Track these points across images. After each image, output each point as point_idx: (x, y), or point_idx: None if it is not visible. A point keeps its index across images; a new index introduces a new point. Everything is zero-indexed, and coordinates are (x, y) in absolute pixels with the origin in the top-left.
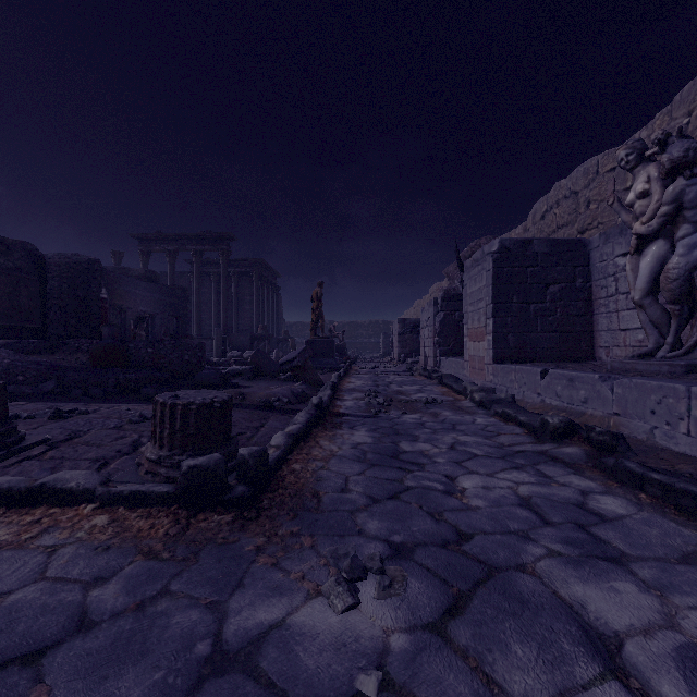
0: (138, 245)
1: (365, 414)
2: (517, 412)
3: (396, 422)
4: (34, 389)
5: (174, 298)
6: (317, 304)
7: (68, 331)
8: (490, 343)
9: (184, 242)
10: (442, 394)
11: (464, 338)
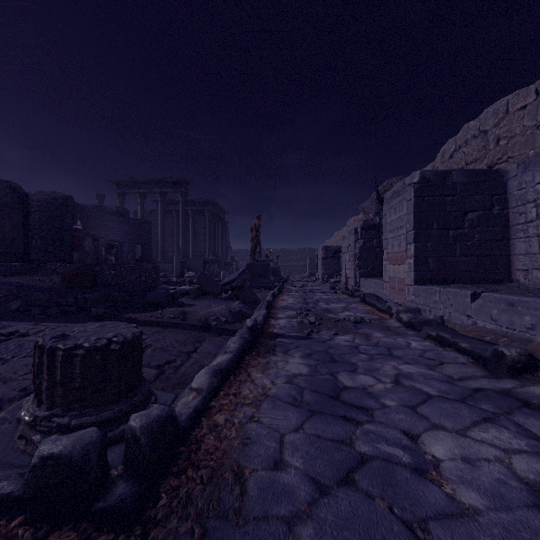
0: (116, 189)
1: (298, 334)
2: (454, 336)
3: (330, 344)
4: (0, 307)
5: (140, 230)
6: (255, 233)
7: (46, 256)
8: (411, 266)
9: (151, 186)
10: (367, 313)
11: (383, 261)
